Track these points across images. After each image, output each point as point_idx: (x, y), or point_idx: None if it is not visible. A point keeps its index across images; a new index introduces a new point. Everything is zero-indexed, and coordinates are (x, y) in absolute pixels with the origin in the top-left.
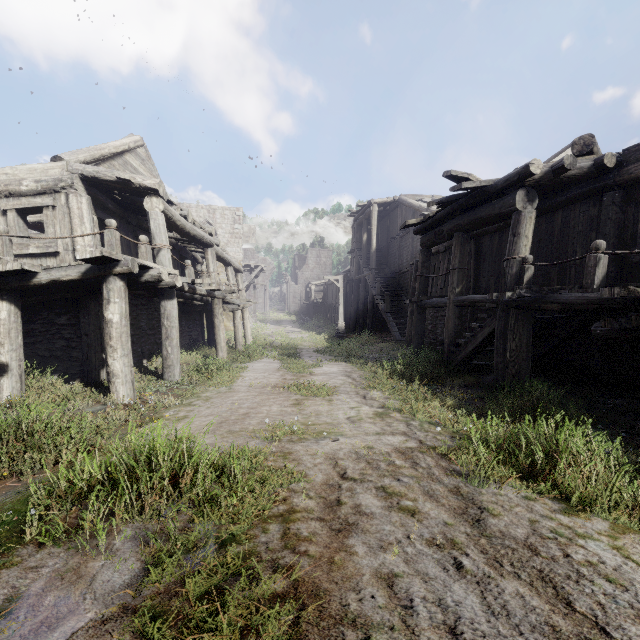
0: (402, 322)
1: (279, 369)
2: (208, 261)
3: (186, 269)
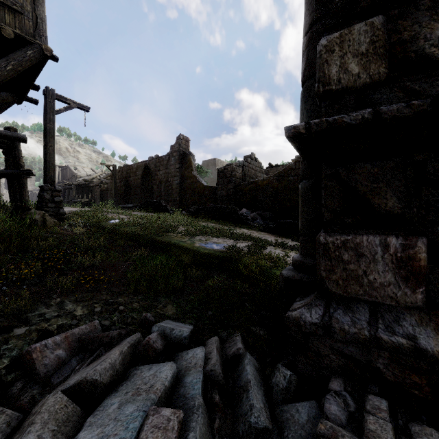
0: None
1: None
2: None
3: None
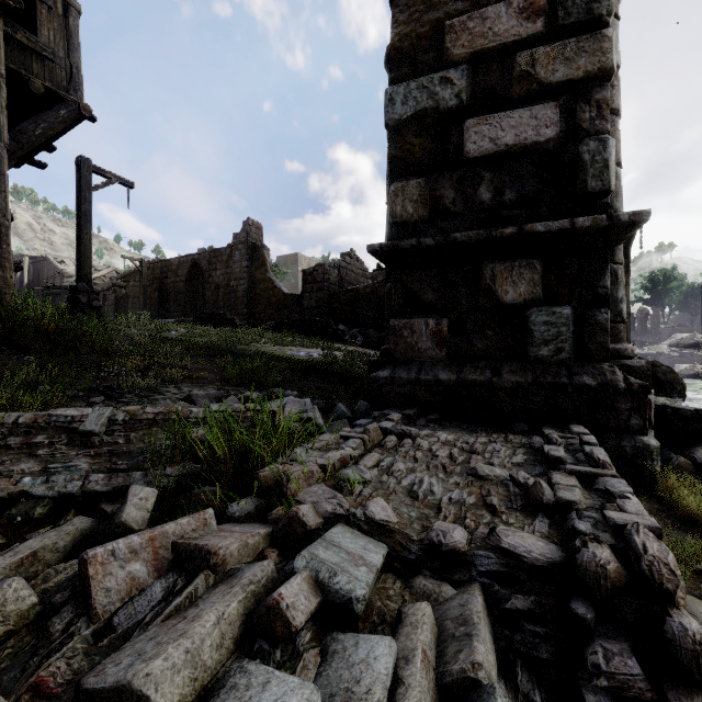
0: None
1: None
2: None
3: None
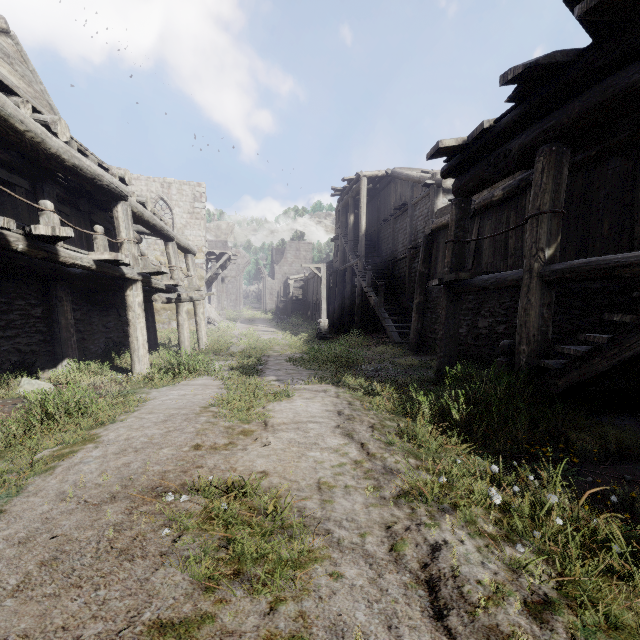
0: (397, 320)
1: (204, 407)
2: (118, 221)
3: (41, 216)
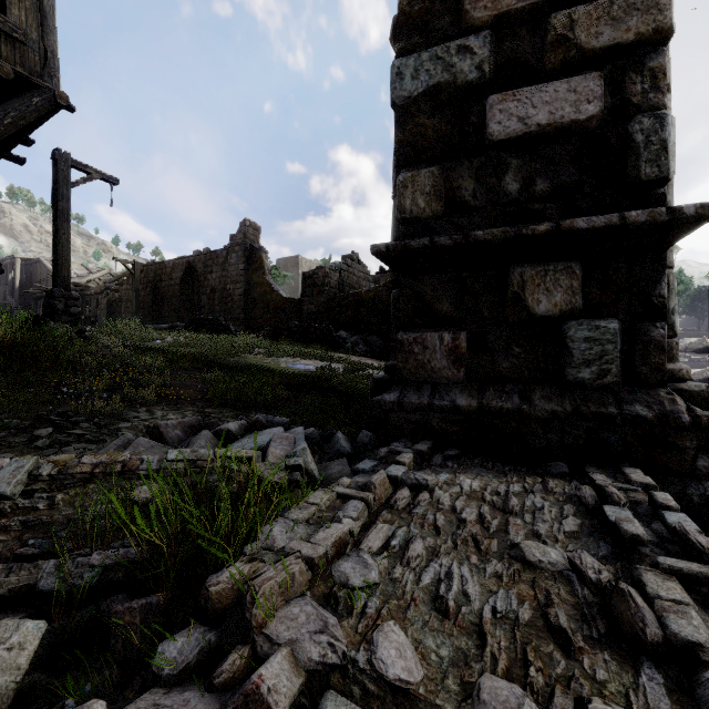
0: None
1: None
2: None
3: None
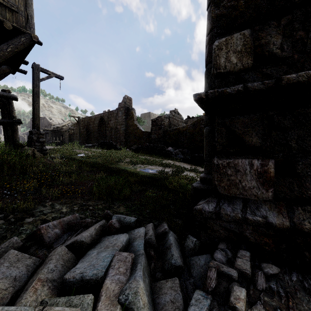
0: None
1: None
2: None
3: None
